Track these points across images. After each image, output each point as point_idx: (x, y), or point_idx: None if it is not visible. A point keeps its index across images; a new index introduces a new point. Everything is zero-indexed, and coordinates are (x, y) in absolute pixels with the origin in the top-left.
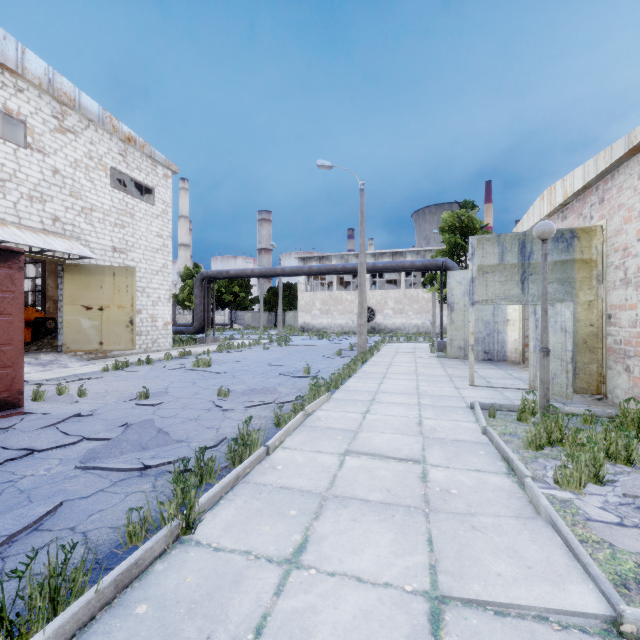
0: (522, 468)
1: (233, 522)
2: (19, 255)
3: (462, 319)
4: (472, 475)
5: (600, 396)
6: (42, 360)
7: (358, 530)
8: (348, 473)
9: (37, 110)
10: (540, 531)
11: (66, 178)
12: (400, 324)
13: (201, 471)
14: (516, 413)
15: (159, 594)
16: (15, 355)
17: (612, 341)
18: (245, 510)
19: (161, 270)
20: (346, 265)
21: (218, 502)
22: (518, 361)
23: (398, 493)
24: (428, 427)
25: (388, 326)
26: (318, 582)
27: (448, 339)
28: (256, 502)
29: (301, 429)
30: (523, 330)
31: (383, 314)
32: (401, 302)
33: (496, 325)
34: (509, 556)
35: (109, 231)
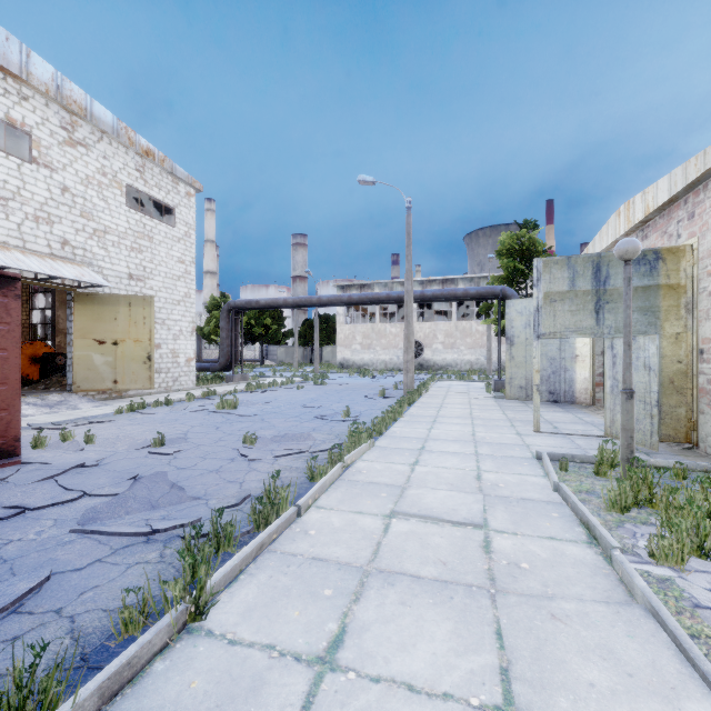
0: (607, 537)
1: (254, 604)
2: (15, 281)
3: (523, 355)
4: (545, 544)
5: (690, 445)
6: (49, 401)
7: (408, 617)
8: (395, 540)
9: (44, 120)
10: (639, 623)
11: (76, 197)
12: (451, 360)
13: (218, 538)
14: (592, 465)
15: (156, 706)
16: (11, 396)
17: (705, 381)
18: (269, 588)
19: (183, 300)
20: (390, 294)
21: (237, 577)
22: (588, 403)
23: (456, 567)
24: (488, 482)
25: (437, 362)
26: (358, 691)
27: (507, 377)
28: (283, 578)
29: (339, 484)
30: (594, 367)
31: (432, 349)
32: (452, 335)
33: (563, 361)
34: (602, 658)
35: (125, 256)
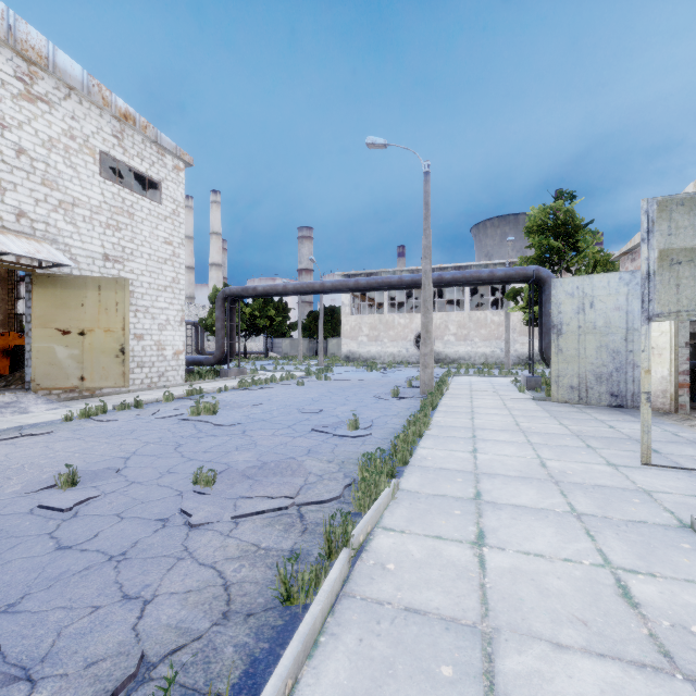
0: None
1: None
2: None
3: (575, 346)
4: None
5: None
6: None
7: None
8: None
9: None
10: None
11: (36, 161)
12: (464, 353)
13: None
14: None
15: None
16: None
17: None
18: None
19: (170, 285)
20: (403, 277)
21: None
22: (668, 409)
23: None
24: (661, 616)
25: (449, 355)
26: None
27: (553, 375)
28: None
29: (342, 615)
30: (676, 363)
31: (443, 341)
32: (465, 326)
33: (630, 355)
34: None
35: (99, 233)
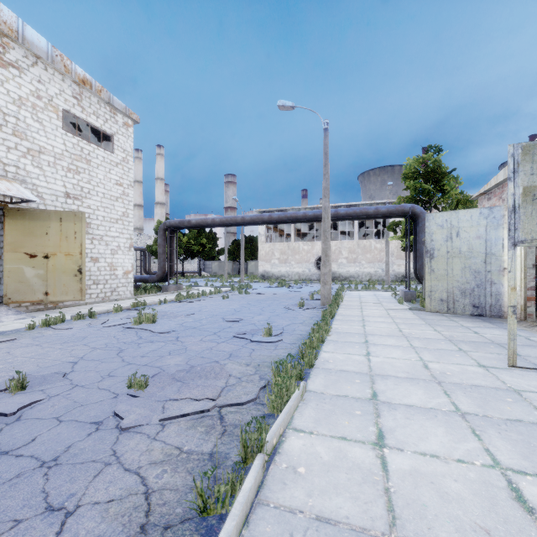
0: None
1: None
2: None
3: (444, 267)
4: None
5: None
6: None
7: None
8: None
9: None
10: None
11: (8, 116)
12: (354, 272)
13: None
14: None
15: None
16: None
17: None
18: None
19: (121, 218)
20: (307, 212)
21: None
22: (518, 317)
23: None
24: None
25: (342, 274)
26: None
27: (427, 290)
28: None
29: (256, 527)
30: (525, 281)
31: (337, 263)
32: (354, 252)
33: (489, 274)
34: None
35: (61, 176)
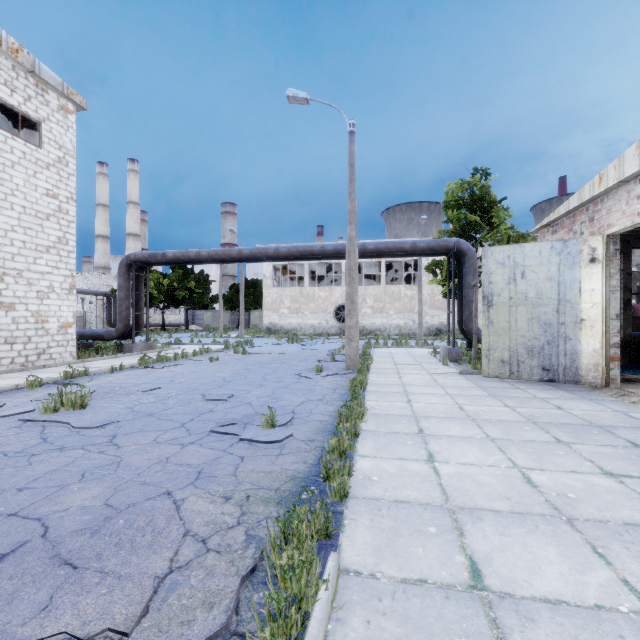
0: None
1: None
2: None
3: (506, 318)
4: None
5: None
6: None
7: None
8: None
9: None
10: None
11: None
12: (380, 325)
13: None
14: None
15: None
16: None
17: None
18: None
19: (55, 246)
20: (326, 246)
21: None
22: (599, 383)
23: None
24: None
25: (367, 327)
26: None
27: (484, 348)
28: None
29: None
30: (607, 335)
31: (361, 313)
32: (381, 300)
33: (562, 328)
34: None
35: None
